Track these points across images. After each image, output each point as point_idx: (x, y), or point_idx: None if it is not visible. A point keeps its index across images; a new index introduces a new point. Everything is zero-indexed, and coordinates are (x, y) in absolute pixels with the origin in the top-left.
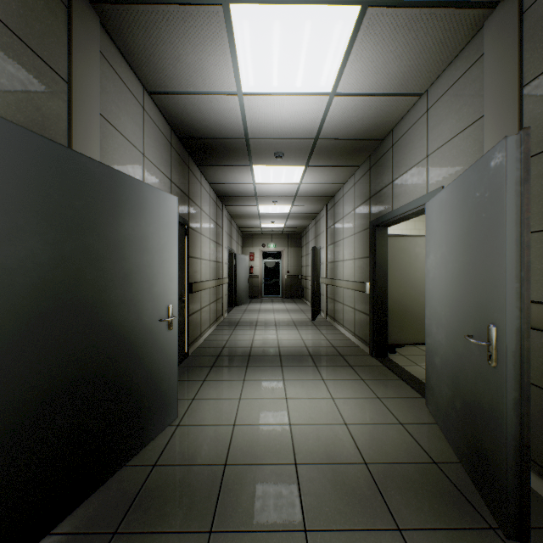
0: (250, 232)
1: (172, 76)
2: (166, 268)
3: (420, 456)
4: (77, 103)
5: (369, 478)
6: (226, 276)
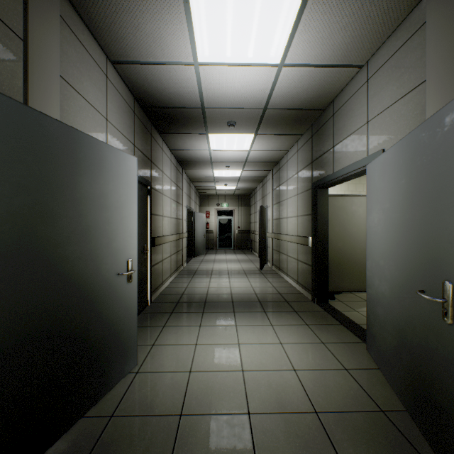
0: (206, 194)
1: (133, 46)
2: (126, 224)
3: (367, 403)
4: (34, 62)
5: (321, 429)
6: (185, 231)
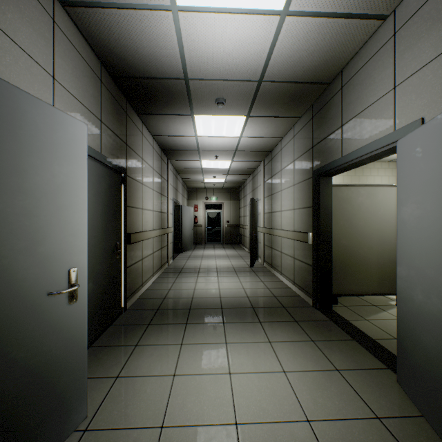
0: (195, 187)
1: None
2: (65, 218)
3: None
4: None
5: None
6: (171, 225)
